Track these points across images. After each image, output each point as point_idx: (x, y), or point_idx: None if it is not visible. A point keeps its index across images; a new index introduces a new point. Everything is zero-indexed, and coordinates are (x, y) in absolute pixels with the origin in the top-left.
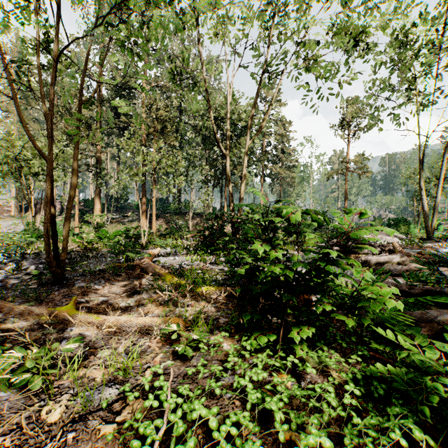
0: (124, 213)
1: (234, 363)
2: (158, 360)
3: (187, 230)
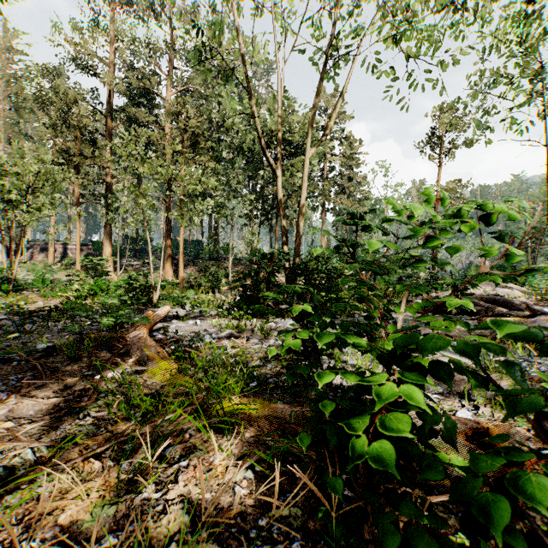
0: (144, 259)
1: None
2: None
3: (226, 281)
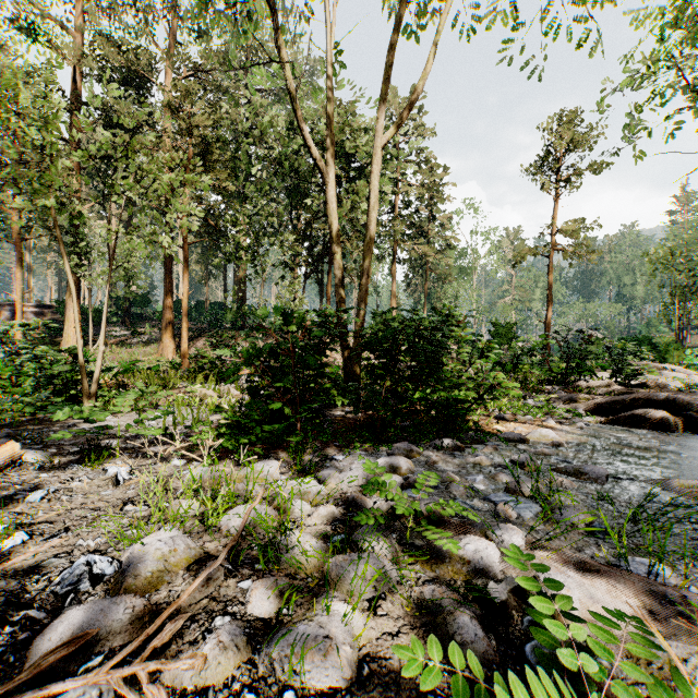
0: (137, 328)
1: None
2: None
3: None
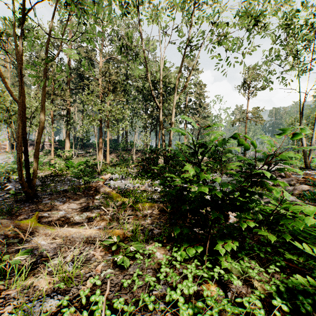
0: (87, 150)
1: (166, 272)
2: (100, 269)
3: (132, 162)
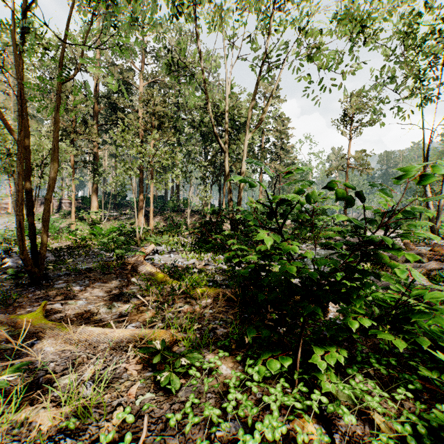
0: (122, 211)
1: (236, 398)
2: (134, 392)
3: (185, 227)
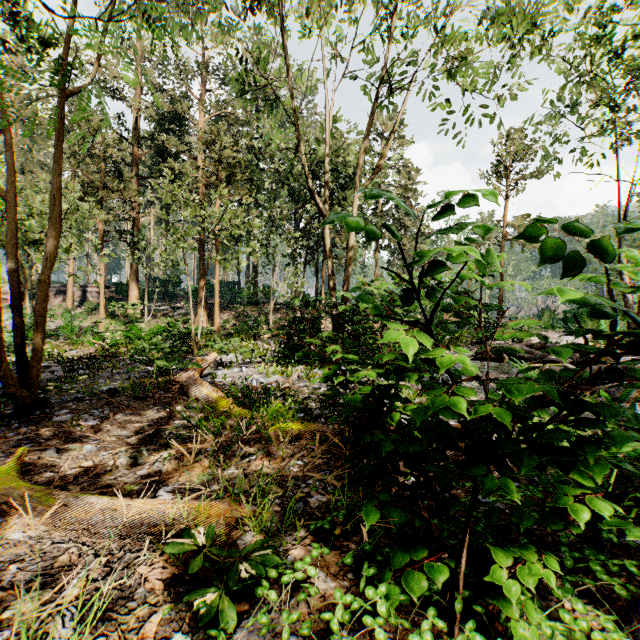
0: (174, 303)
1: None
2: (152, 632)
3: (267, 328)
